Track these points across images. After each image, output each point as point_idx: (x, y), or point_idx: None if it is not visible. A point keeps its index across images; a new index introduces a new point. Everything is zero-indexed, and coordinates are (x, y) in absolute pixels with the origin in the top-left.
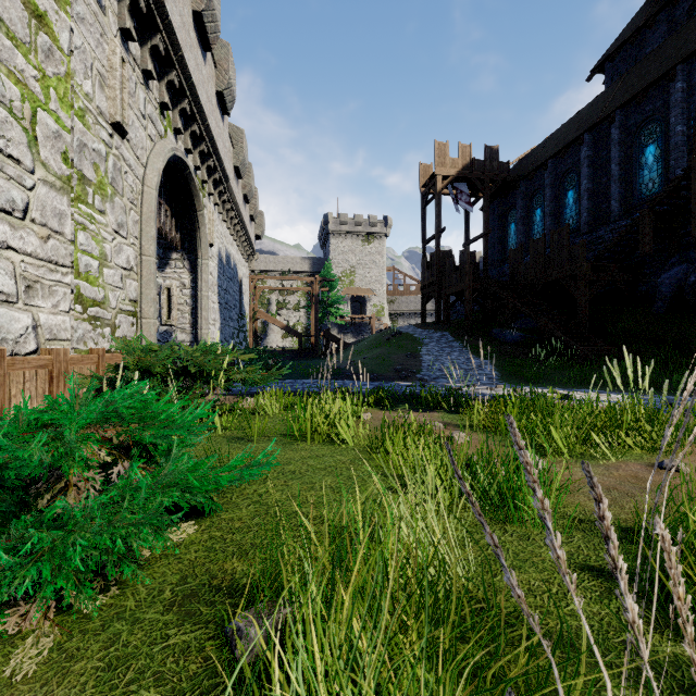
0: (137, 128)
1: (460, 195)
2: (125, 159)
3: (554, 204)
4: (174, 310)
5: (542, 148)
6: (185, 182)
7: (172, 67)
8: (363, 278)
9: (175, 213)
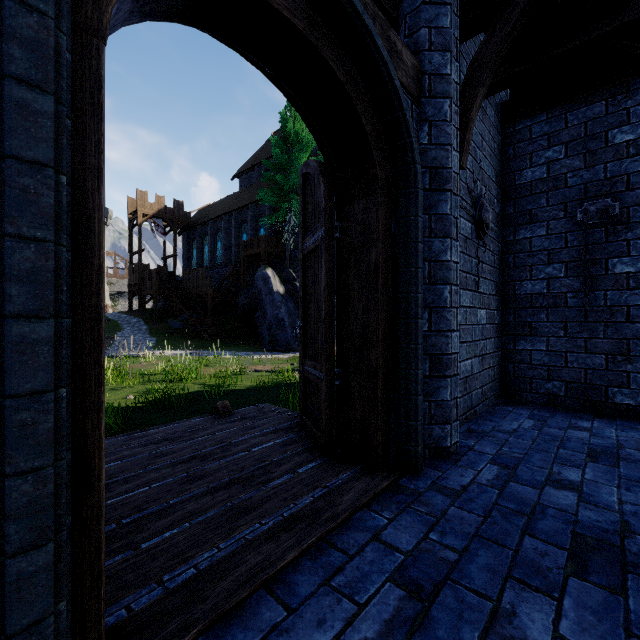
0: None
1: (157, 227)
2: None
3: (213, 246)
4: None
5: (210, 209)
6: None
7: None
8: None
9: None
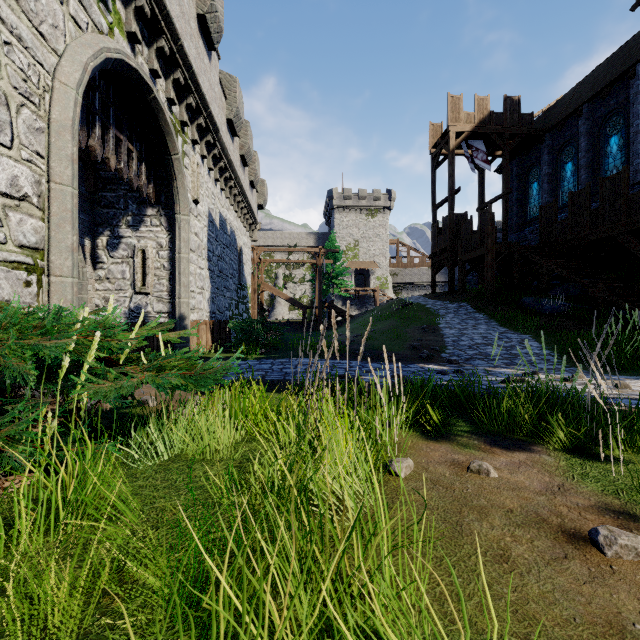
0: None
1: (476, 153)
2: (6, 22)
3: (590, 155)
4: (149, 275)
5: (572, 94)
6: (151, 113)
7: None
8: (367, 252)
9: (148, 159)
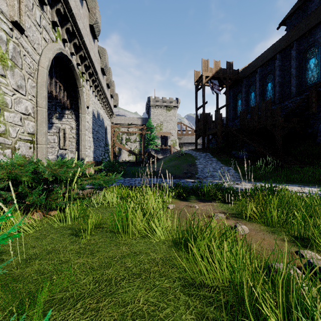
0: (34, 31)
1: (214, 85)
2: (24, 47)
3: (261, 90)
4: (67, 141)
5: (254, 63)
6: (70, 70)
7: (59, 1)
8: (166, 127)
9: (67, 89)
